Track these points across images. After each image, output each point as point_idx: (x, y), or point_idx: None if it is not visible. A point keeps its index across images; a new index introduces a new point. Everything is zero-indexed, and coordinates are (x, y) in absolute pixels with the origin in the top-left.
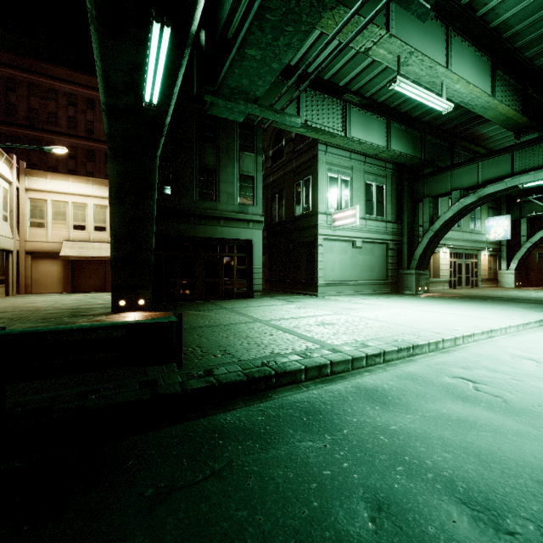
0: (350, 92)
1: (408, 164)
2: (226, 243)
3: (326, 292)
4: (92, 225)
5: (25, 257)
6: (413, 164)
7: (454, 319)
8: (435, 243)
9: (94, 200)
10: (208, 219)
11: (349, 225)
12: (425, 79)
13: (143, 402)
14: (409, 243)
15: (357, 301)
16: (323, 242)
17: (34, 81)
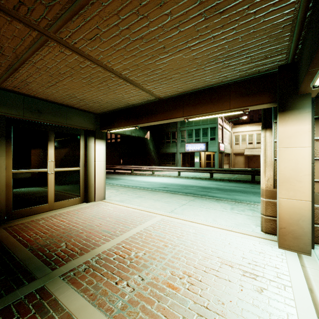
0: None
1: None
2: None
3: None
4: (255, 142)
5: (233, 155)
6: None
7: None
8: None
9: (255, 132)
10: None
11: None
12: None
13: None
14: None
15: None
16: None
17: None
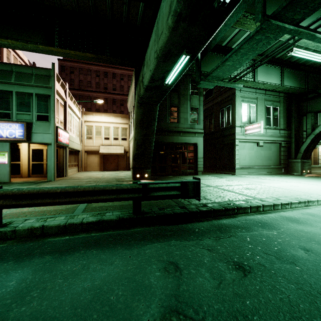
0: (257, 55)
1: (296, 93)
2: (182, 145)
3: (240, 172)
4: (112, 137)
5: (84, 153)
6: (299, 92)
7: None
8: (316, 142)
9: (113, 125)
10: (174, 132)
11: (256, 133)
12: (311, 45)
13: (186, 213)
14: (296, 143)
15: (262, 178)
16: (238, 143)
17: (81, 66)
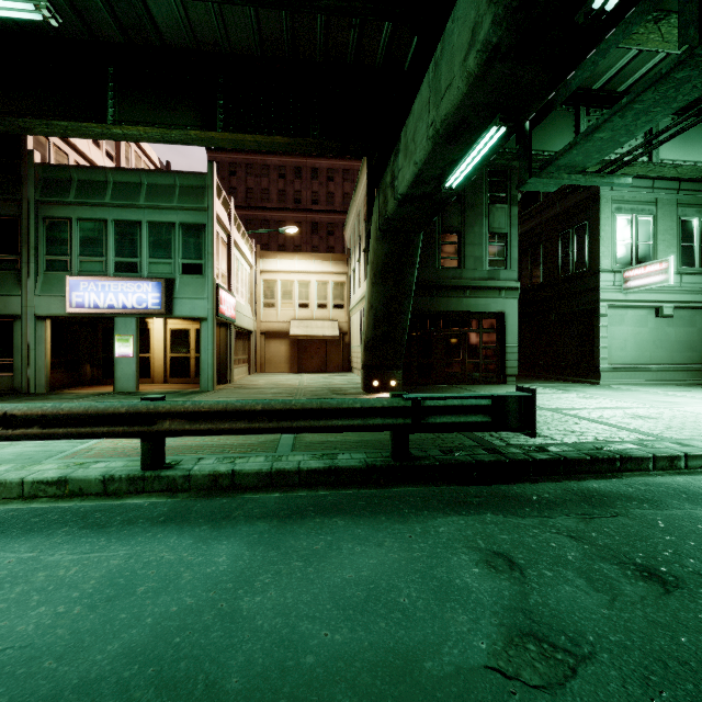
0: None
1: None
2: (469, 317)
3: (612, 379)
4: (315, 302)
5: (260, 337)
6: None
7: None
8: None
9: (316, 276)
10: (451, 290)
11: (654, 285)
12: None
13: (502, 463)
14: None
15: (672, 393)
16: (608, 310)
17: (250, 160)
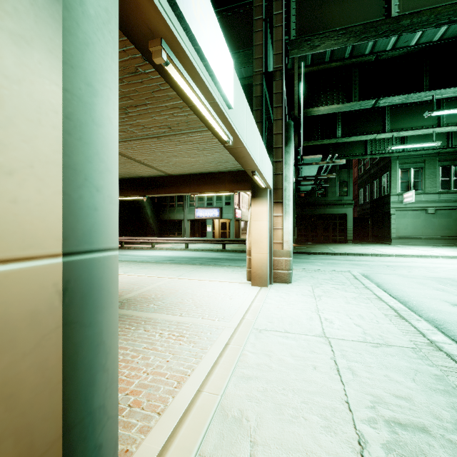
0: None
1: None
2: (332, 216)
3: (398, 242)
4: None
5: None
6: None
7: (422, 253)
8: None
9: None
10: (321, 205)
11: (409, 201)
12: (420, 133)
13: None
14: None
15: (406, 247)
16: (397, 212)
17: None
